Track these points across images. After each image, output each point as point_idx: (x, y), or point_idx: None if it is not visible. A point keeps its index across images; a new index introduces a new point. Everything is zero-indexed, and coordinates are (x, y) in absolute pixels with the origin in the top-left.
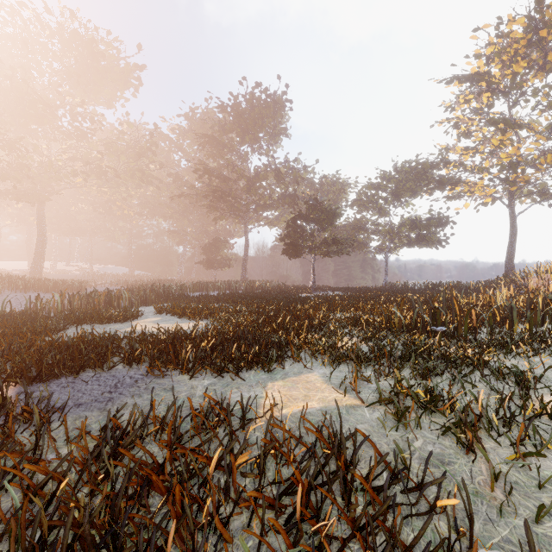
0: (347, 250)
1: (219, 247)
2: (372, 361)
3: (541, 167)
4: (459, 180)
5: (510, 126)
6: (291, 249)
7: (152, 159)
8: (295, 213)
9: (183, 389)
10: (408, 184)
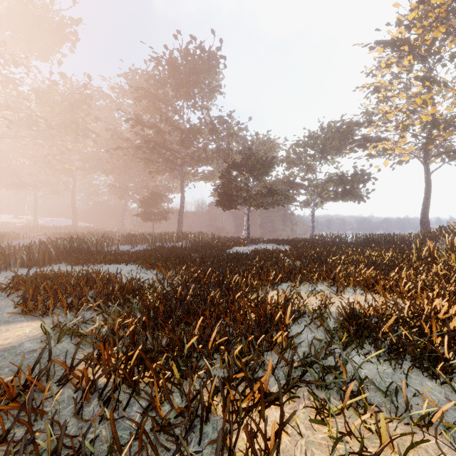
0: (282, 201)
1: (156, 201)
2: None
3: None
4: (382, 138)
5: (436, 83)
6: (225, 200)
7: (87, 111)
8: (229, 161)
9: None
10: (334, 142)
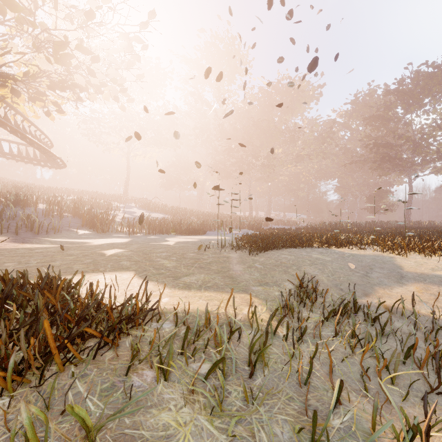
0: None
1: (382, 196)
2: None
3: None
4: None
5: None
6: None
7: (330, 142)
8: None
9: None
10: None
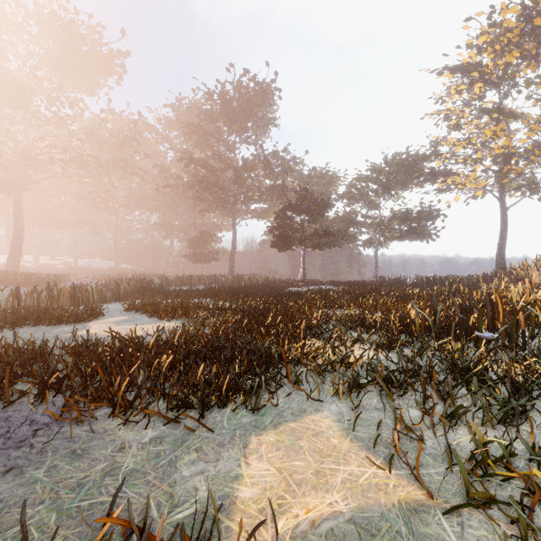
0: (338, 242)
1: (206, 241)
2: (404, 386)
3: (534, 159)
4: (451, 172)
5: (504, 115)
6: (281, 241)
7: (136, 148)
8: (284, 203)
9: (103, 452)
10: (399, 176)
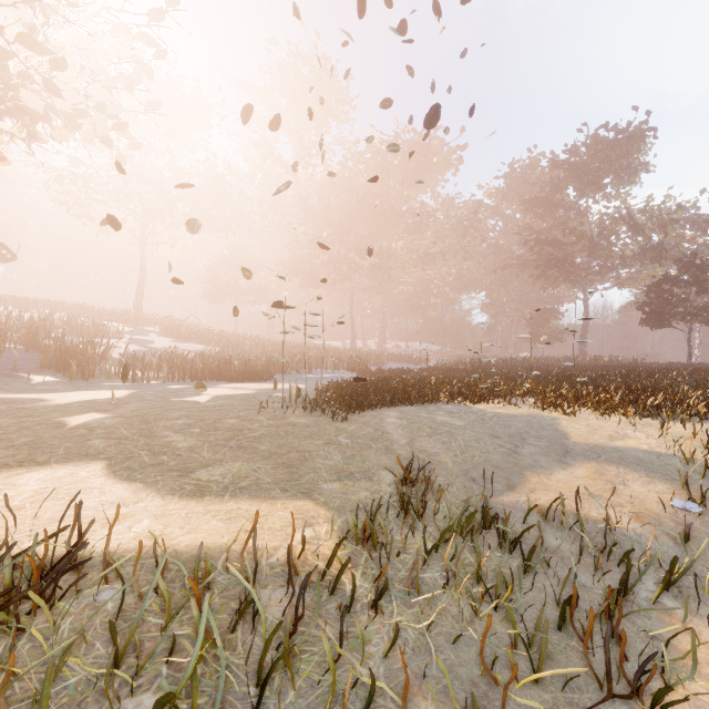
0: None
1: (547, 319)
2: None
3: None
4: None
5: None
6: (653, 319)
7: (474, 235)
8: (658, 276)
9: None
10: None
